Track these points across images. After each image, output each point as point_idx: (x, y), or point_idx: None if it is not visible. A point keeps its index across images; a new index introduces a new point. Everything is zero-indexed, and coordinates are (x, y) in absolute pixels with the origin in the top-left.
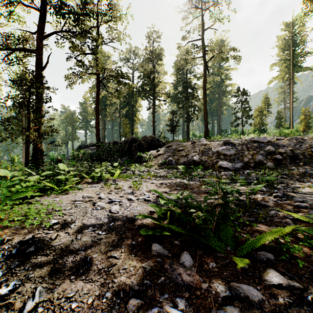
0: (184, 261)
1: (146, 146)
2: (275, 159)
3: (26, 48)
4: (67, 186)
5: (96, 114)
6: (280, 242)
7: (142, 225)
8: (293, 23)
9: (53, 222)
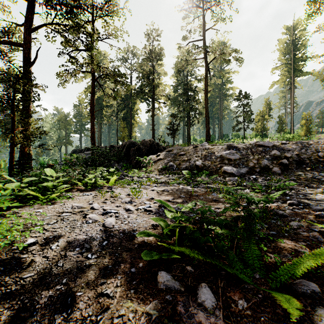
0: (203, 300)
1: (145, 150)
2: (281, 164)
3: (11, 41)
4: (54, 195)
5: (91, 116)
6: (320, 266)
7: (143, 243)
8: (294, 27)
9: (28, 242)
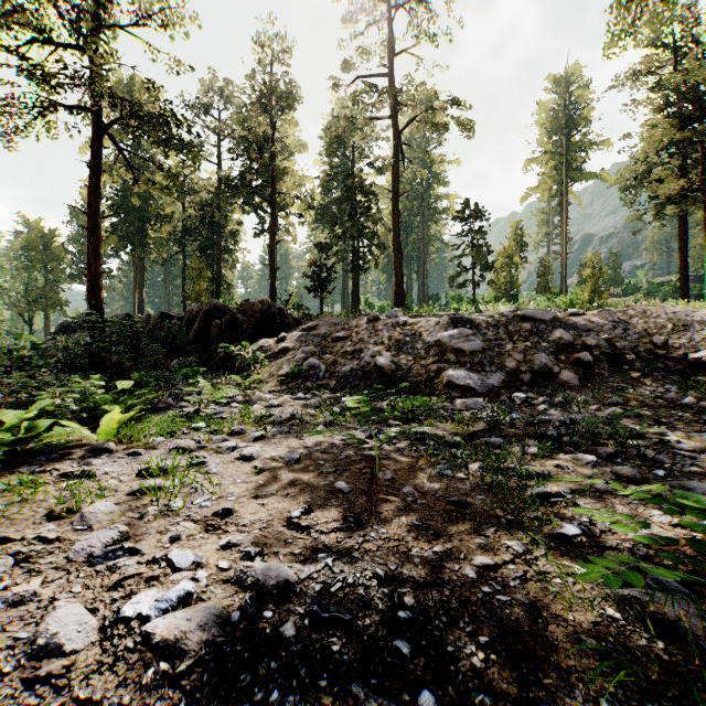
0: None
1: (249, 327)
2: (579, 363)
3: None
4: None
5: (89, 228)
6: None
7: None
8: (568, 80)
9: None
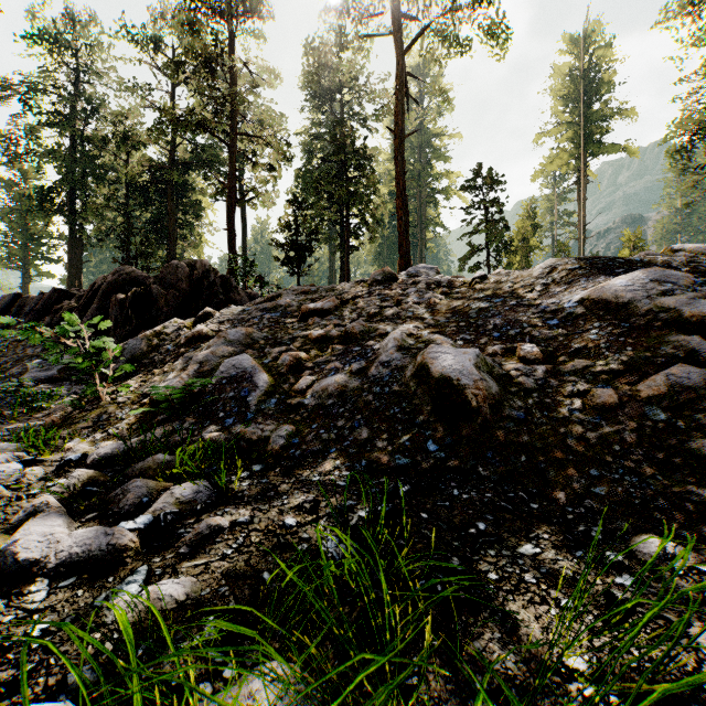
0: None
1: (168, 304)
2: None
3: None
4: None
5: None
6: None
7: None
8: (587, 40)
9: None
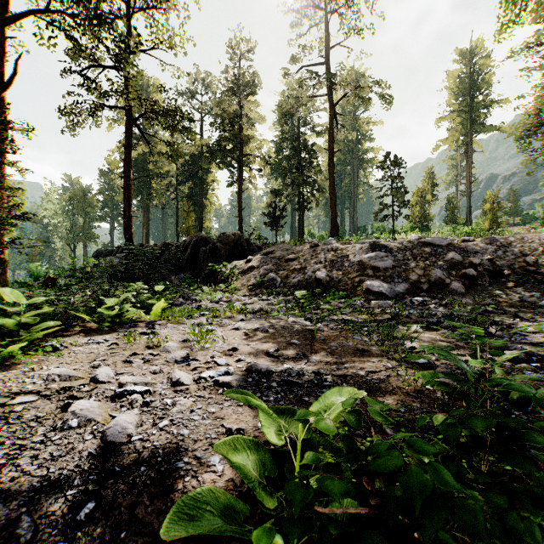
0: None
1: (226, 252)
2: (465, 276)
3: None
4: (16, 346)
5: (125, 187)
6: None
7: None
8: (472, 52)
9: None
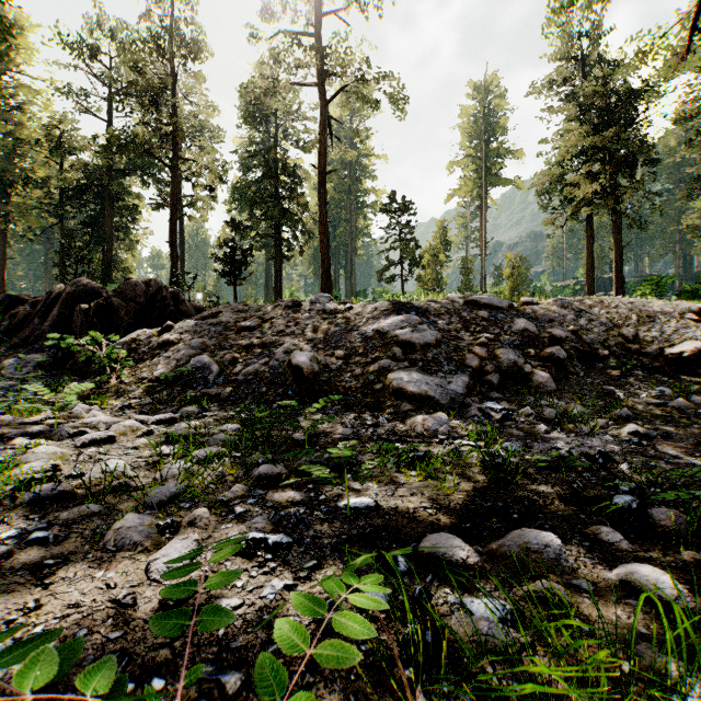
0: None
1: (128, 314)
2: (551, 360)
3: None
4: None
5: None
6: None
7: None
8: (487, 88)
9: None
